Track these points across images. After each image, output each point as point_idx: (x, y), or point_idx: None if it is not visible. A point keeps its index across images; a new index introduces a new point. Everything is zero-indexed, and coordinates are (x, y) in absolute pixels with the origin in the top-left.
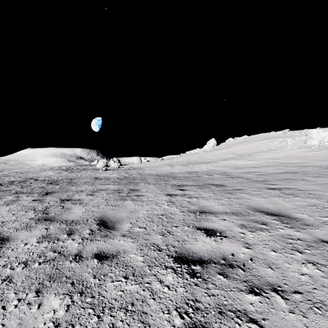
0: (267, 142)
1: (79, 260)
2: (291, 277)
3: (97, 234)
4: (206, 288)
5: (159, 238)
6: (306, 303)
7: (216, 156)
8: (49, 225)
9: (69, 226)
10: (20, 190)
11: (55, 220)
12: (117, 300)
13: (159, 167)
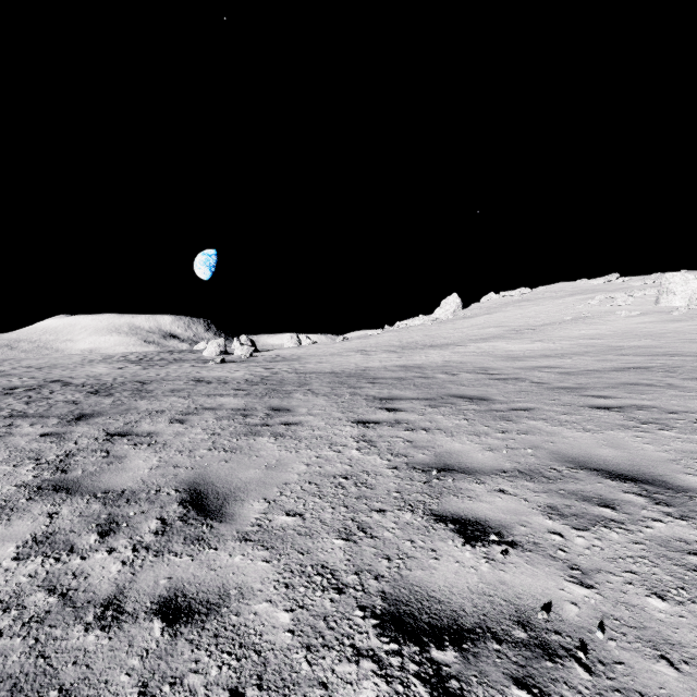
0: (572, 302)
1: (112, 623)
2: None
3: (176, 535)
4: None
5: (338, 546)
6: None
7: (462, 332)
8: (60, 505)
9: (111, 509)
10: (21, 410)
11: (79, 489)
12: None
13: (339, 357)
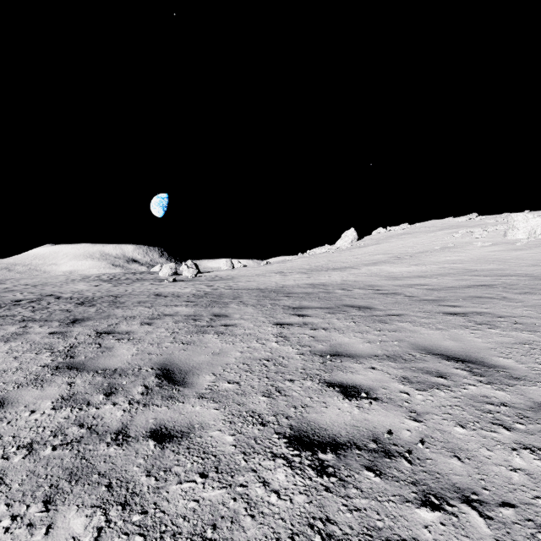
0: (441, 235)
1: (123, 442)
2: (495, 474)
3: (156, 395)
4: (345, 495)
5: (262, 401)
6: (524, 525)
7: (357, 258)
8: (75, 378)
9: (109, 380)
10: (29, 316)
11: (85, 368)
12: (186, 519)
13: (263, 277)
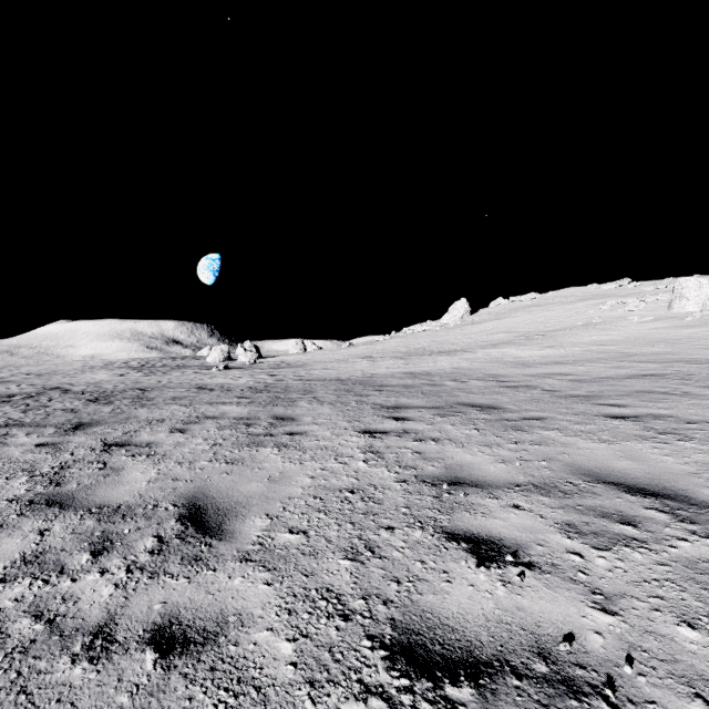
0: (583, 307)
1: (101, 654)
2: None
3: (173, 554)
4: None
5: (344, 567)
6: None
7: (471, 338)
8: (52, 522)
9: (105, 525)
10: (17, 419)
11: (72, 503)
12: None
13: (345, 363)
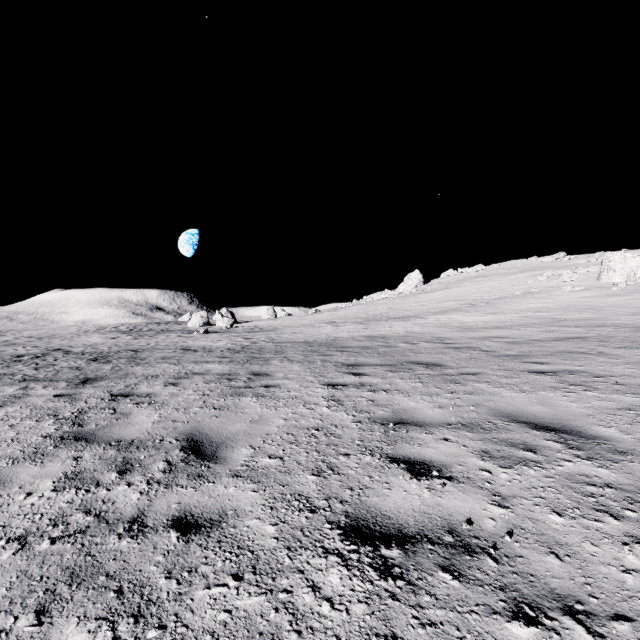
0: (523, 278)
1: (139, 533)
2: (603, 577)
3: (181, 473)
4: (416, 605)
5: (311, 480)
6: None
7: (423, 305)
8: (82, 451)
9: (124, 454)
10: (32, 375)
11: (95, 439)
12: (215, 636)
13: (311, 328)
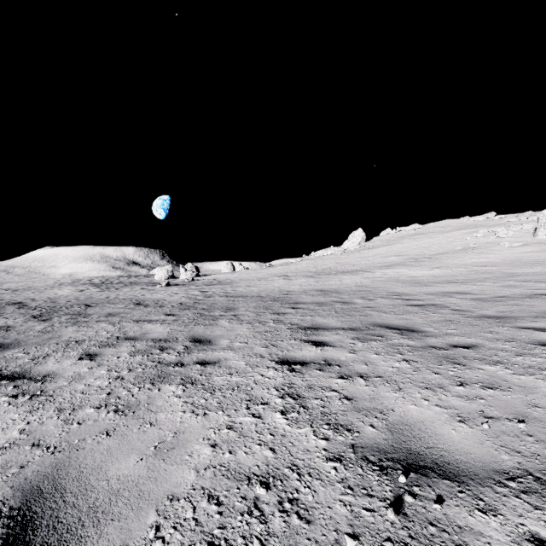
0: (459, 235)
1: None
2: None
3: None
4: None
5: None
6: None
7: (368, 260)
8: None
9: None
10: None
11: None
12: None
13: (265, 281)
